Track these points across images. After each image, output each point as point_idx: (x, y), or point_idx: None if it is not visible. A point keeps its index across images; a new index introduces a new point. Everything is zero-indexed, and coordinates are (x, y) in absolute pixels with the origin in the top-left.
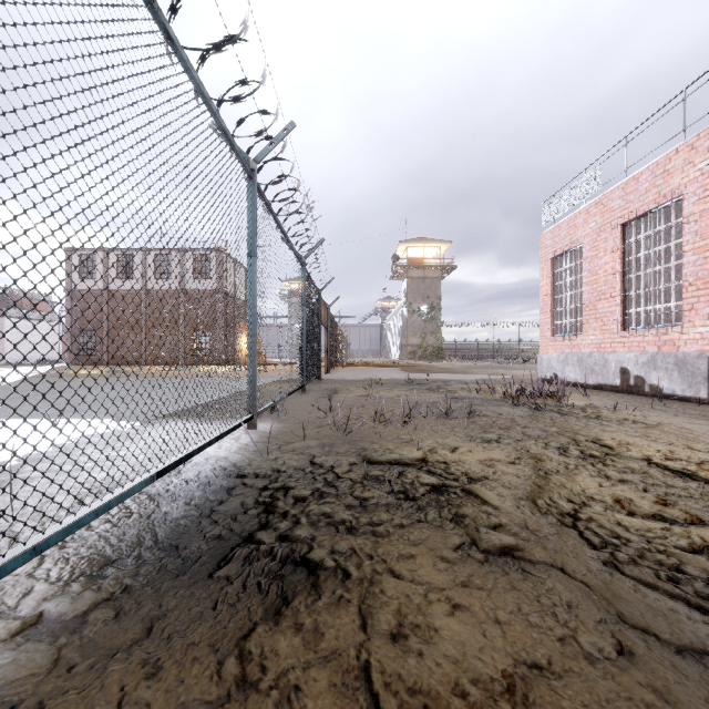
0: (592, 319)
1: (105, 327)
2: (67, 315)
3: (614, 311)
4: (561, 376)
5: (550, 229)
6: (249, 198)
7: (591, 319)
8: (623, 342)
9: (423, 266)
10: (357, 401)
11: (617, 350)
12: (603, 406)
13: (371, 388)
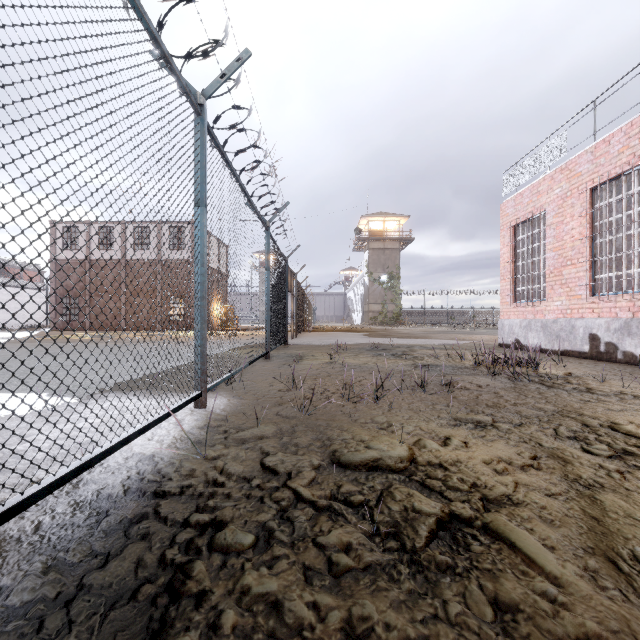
0: (557, 285)
1: (87, 294)
2: (51, 283)
3: (582, 277)
4: (523, 341)
5: (511, 198)
6: (197, 139)
7: (556, 285)
8: (592, 308)
9: (383, 238)
10: (322, 369)
11: (585, 316)
12: (584, 375)
13: (337, 354)
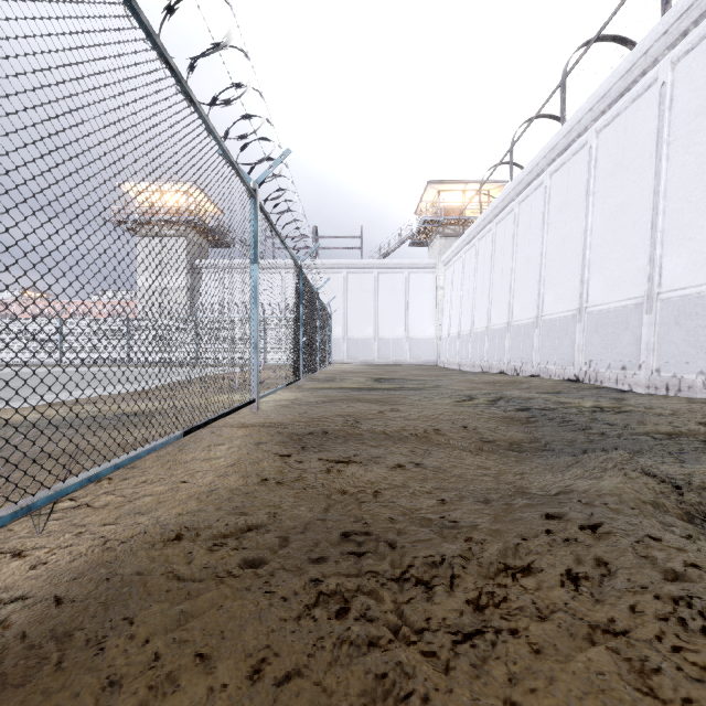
0: None
1: None
2: None
3: None
4: None
5: None
6: None
7: None
8: None
9: None
10: None
11: None
12: None
13: None
